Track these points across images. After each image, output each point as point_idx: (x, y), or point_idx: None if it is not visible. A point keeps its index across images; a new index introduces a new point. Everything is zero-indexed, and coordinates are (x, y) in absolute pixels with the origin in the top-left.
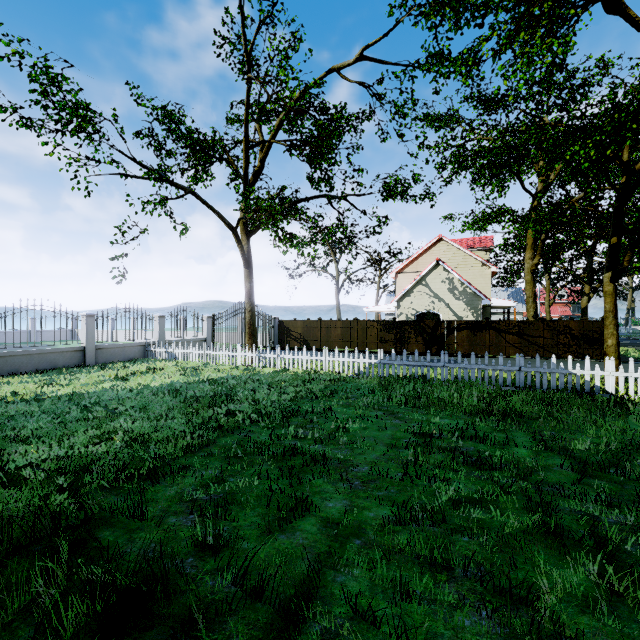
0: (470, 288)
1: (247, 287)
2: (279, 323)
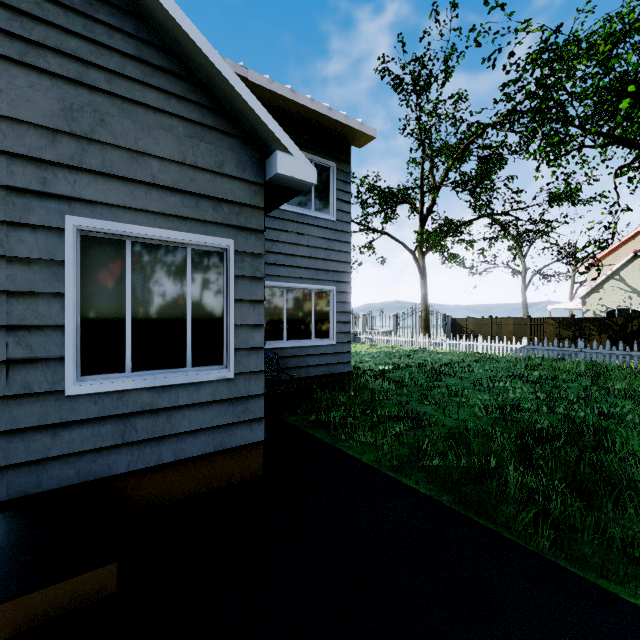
0: None
1: (422, 293)
2: (452, 320)
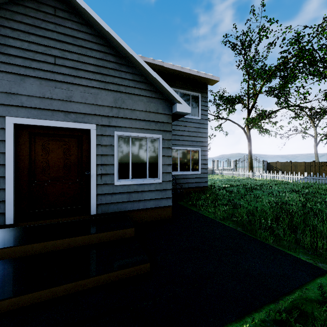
0: None
1: (249, 149)
2: (267, 163)
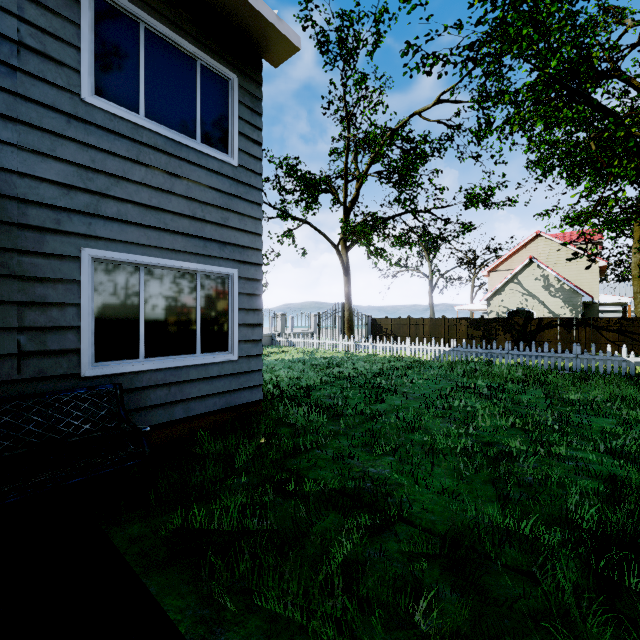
0: (568, 285)
1: (346, 291)
2: (372, 321)
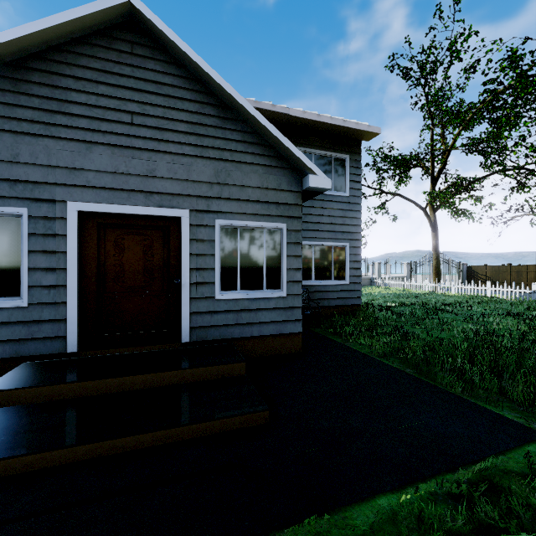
0: None
1: (433, 244)
2: (467, 268)
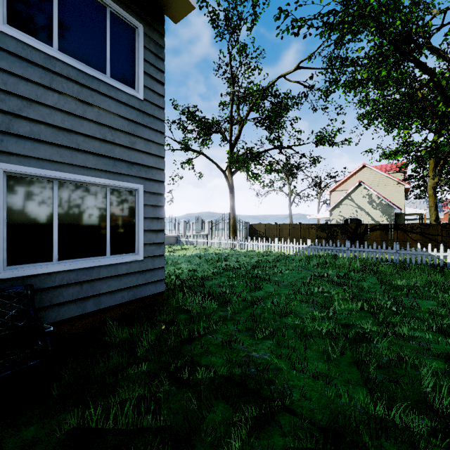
0: (385, 201)
1: (231, 204)
2: (249, 226)
